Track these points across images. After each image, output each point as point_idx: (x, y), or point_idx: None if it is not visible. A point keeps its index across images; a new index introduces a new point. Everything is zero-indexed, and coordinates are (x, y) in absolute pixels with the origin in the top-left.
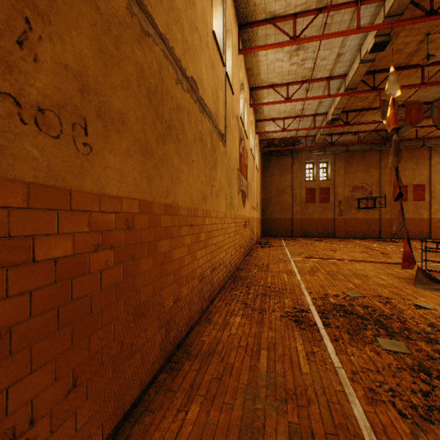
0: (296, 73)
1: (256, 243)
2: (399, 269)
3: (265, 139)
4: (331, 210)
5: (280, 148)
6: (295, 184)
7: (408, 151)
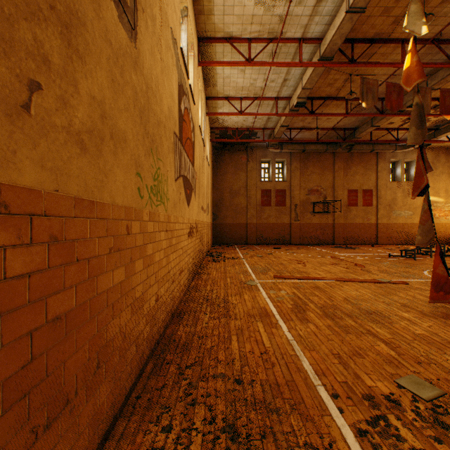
0: (262, 23)
1: (206, 254)
2: (404, 294)
3: (217, 128)
4: (287, 214)
5: (234, 139)
6: (251, 185)
7: (358, 156)
